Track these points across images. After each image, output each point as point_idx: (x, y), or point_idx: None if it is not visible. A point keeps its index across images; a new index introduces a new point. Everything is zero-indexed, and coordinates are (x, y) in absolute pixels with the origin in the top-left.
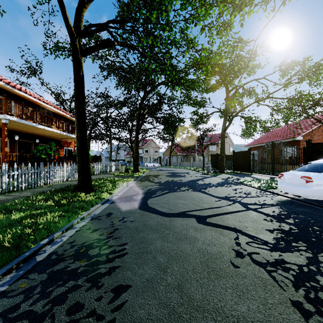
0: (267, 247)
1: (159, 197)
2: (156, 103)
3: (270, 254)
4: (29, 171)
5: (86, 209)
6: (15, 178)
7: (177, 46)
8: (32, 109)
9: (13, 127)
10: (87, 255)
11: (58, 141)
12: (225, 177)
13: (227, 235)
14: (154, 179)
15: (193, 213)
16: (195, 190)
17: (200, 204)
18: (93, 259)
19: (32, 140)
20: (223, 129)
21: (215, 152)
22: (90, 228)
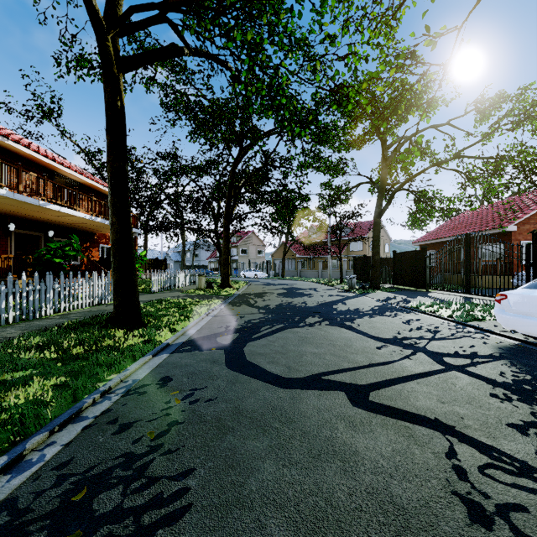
0: (536, 485)
1: (266, 339)
2: (260, 167)
3: None
4: (22, 288)
5: (119, 369)
6: None
7: (301, 48)
8: (37, 176)
9: (4, 208)
10: (87, 515)
11: (89, 234)
12: (383, 297)
13: (426, 442)
14: (256, 301)
15: (337, 377)
16: (333, 323)
17: (348, 356)
18: (99, 532)
19: (40, 231)
20: (378, 213)
21: (359, 252)
22: (117, 419)
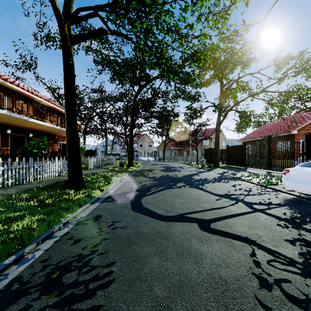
0: (297, 270)
1: (154, 195)
2: (151, 97)
3: (305, 282)
4: (16, 166)
5: (72, 211)
6: (1, 174)
7: (174, 31)
8: (23, 102)
9: (4, 121)
10: (60, 284)
11: (52, 135)
12: (221, 171)
13: (240, 249)
14: (148, 174)
15: (193, 215)
16: (191, 186)
17: (199, 204)
18: (67, 292)
19: (25, 134)
20: (218, 124)
21: (208, 146)
22: (72, 237)
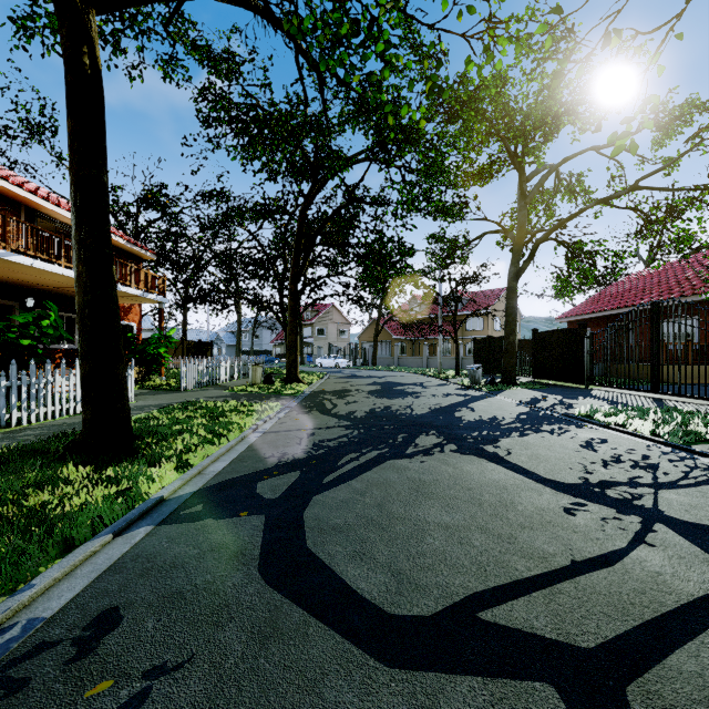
0: None
1: (349, 486)
2: (342, 205)
3: None
4: None
5: (13, 582)
6: None
7: None
8: None
9: None
10: None
11: None
12: (526, 397)
13: None
14: (335, 404)
15: (516, 616)
16: (463, 449)
17: (517, 535)
18: None
19: (13, 298)
20: (513, 274)
21: (479, 333)
22: None
